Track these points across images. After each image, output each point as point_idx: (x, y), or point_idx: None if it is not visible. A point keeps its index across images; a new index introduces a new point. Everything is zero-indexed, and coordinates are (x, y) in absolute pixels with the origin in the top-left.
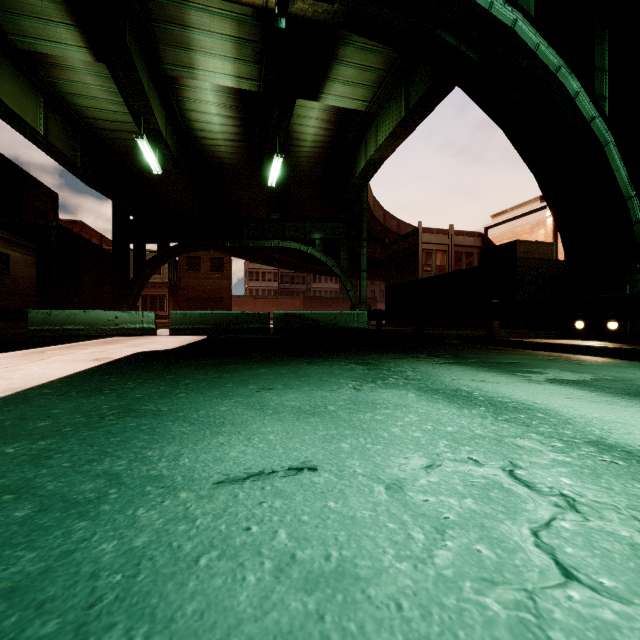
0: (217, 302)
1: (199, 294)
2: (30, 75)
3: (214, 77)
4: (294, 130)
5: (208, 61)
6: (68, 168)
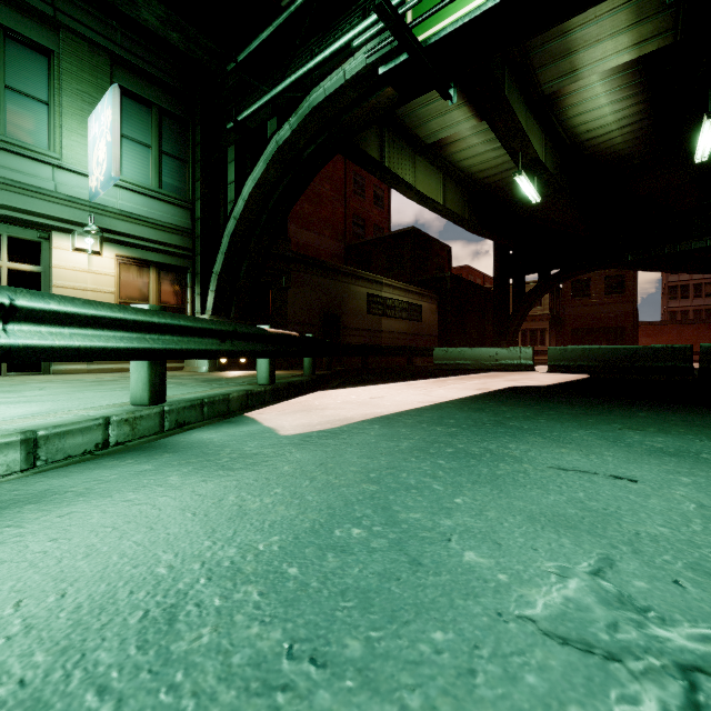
0: (614, 333)
1: (588, 324)
2: (434, 160)
3: (603, 64)
4: None
5: (594, 51)
6: (458, 224)
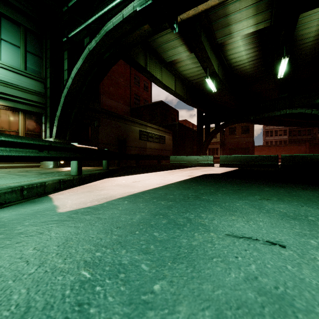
0: (245, 150)
1: (235, 146)
2: (170, 70)
3: (242, 32)
4: (298, 35)
5: (239, 25)
6: (181, 100)
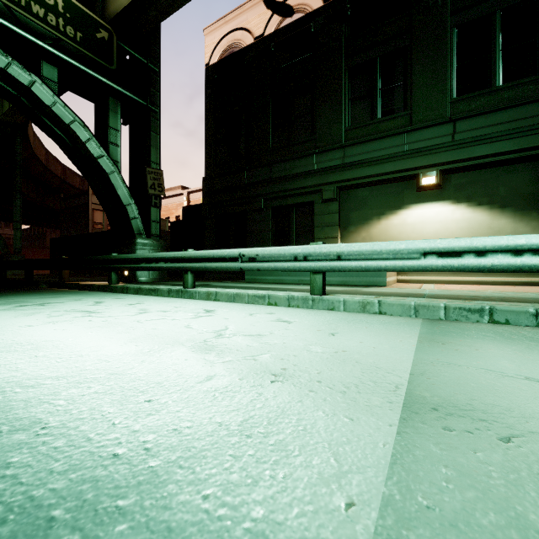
0: None
1: None
2: None
3: None
4: None
5: None
6: None
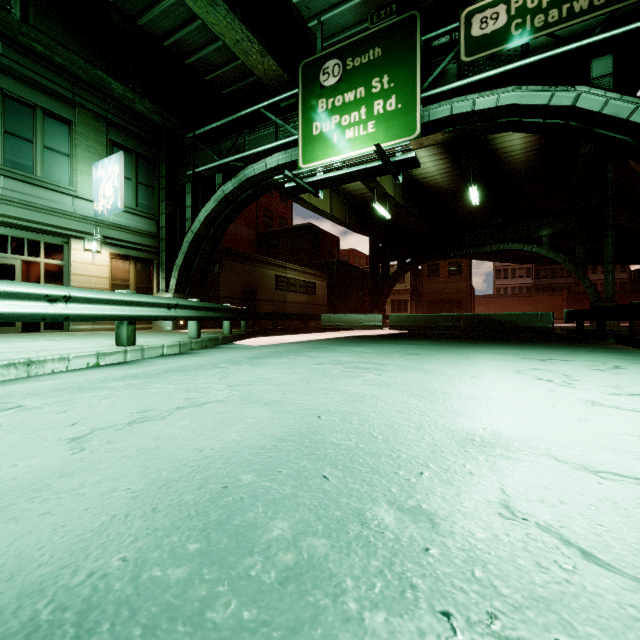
0: (455, 303)
1: (438, 297)
2: None
3: None
4: (499, 147)
5: None
6: (341, 225)
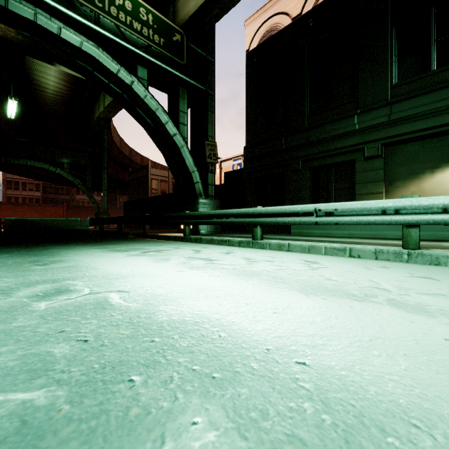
0: None
1: None
2: None
3: None
4: (35, 79)
5: None
6: None
